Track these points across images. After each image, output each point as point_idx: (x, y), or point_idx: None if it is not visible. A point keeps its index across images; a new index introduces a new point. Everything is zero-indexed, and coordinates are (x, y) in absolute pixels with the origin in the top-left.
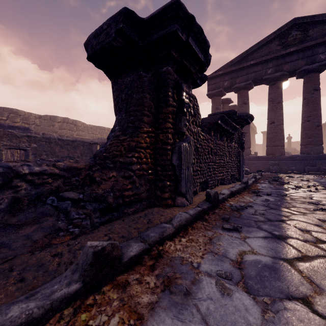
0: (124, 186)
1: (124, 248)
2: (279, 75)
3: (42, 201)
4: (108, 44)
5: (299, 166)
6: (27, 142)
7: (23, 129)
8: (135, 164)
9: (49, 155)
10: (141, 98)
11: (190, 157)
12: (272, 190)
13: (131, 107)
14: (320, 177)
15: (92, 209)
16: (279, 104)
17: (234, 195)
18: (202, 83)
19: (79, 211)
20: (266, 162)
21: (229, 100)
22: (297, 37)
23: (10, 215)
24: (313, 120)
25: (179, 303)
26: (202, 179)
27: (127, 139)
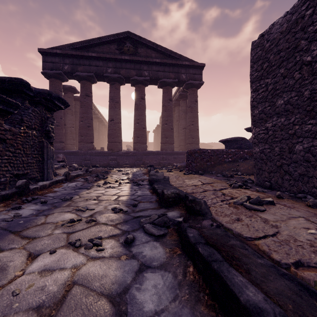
0: None
1: None
2: (117, 77)
3: None
4: None
5: (131, 161)
6: None
7: None
8: None
9: None
10: None
11: None
12: (67, 192)
13: None
14: (140, 170)
15: None
16: (117, 104)
17: None
18: None
19: None
20: (107, 157)
21: (75, 89)
22: (130, 49)
23: None
24: (141, 123)
25: None
26: None
27: None
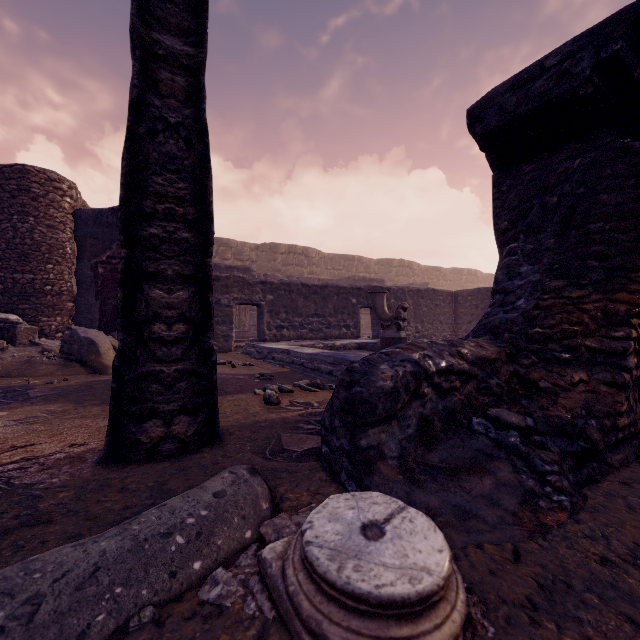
0: (614, 405)
1: None
2: None
3: (463, 426)
4: (562, 95)
5: None
6: (262, 293)
7: (243, 270)
8: (630, 356)
9: (289, 313)
10: (633, 200)
11: None
12: None
13: (591, 224)
14: None
15: (558, 452)
16: None
17: None
18: None
19: (538, 454)
20: None
21: None
22: None
23: (423, 447)
24: None
25: None
26: None
27: (588, 296)
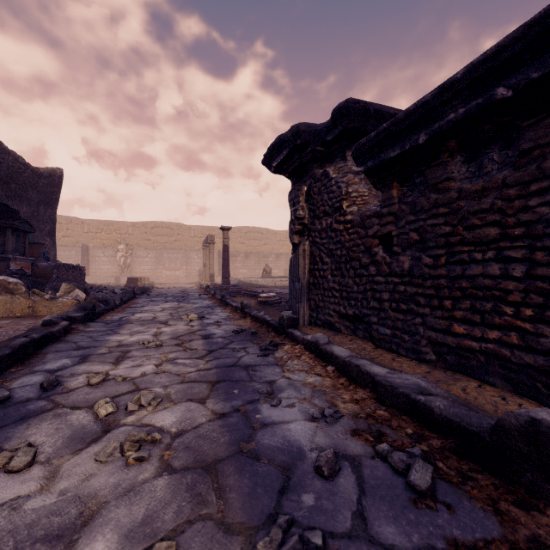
0: None
1: (249, 309)
2: None
3: None
4: None
5: None
6: None
7: None
8: None
9: None
10: None
11: (296, 269)
12: None
13: None
14: None
15: None
16: None
17: (326, 361)
18: (343, 121)
19: None
20: None
21: None
22: None
23: None
24: None
25: (224, 318)
26: (349, 309)
27: None
